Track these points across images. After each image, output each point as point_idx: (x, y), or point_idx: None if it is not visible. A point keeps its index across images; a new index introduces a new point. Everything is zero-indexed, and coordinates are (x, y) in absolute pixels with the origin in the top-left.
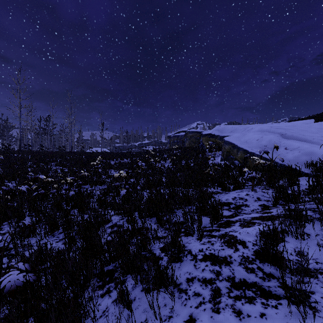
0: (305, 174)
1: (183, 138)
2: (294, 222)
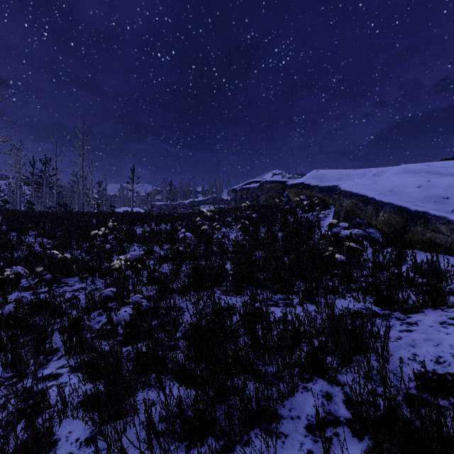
0: None
1: (257, 191)
2: None
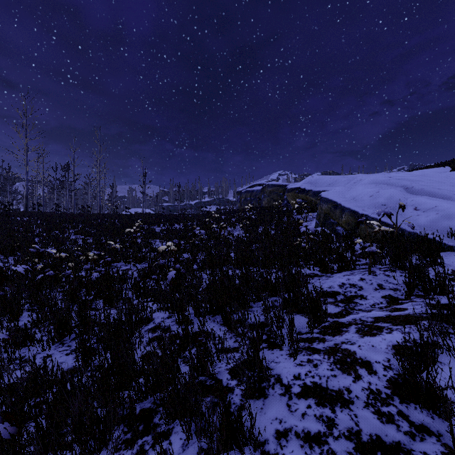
0: (448, 248)
1: (260, 194)
2: (454, 330)
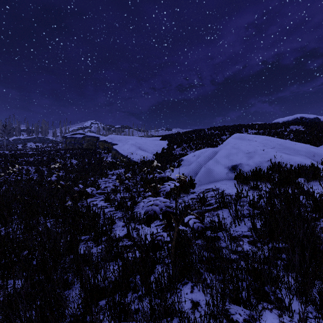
0: (139, 164)
1: (81, 140)
2: (124, 172)
